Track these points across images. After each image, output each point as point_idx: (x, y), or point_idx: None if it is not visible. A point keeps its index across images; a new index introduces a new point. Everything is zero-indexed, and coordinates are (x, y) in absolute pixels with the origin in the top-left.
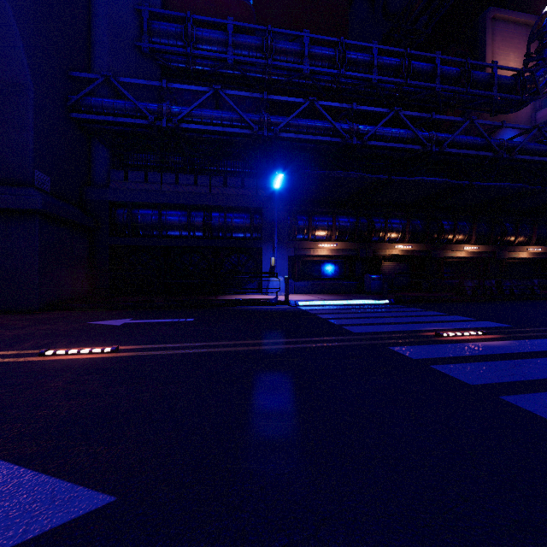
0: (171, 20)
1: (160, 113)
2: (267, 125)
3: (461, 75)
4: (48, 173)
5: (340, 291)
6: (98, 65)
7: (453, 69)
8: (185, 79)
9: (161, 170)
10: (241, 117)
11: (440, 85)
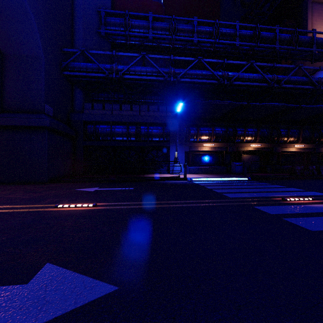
0: (116, 16)
1: (111, 69)
2: (173, 74)
3: (292, 39)
4: (51, 105)
5: (216, 172)
6: (77, 44)
7: (287, 35)
8: (125, 49)
9: (111, 102)
10: (158, 70)
11: (278, 46)
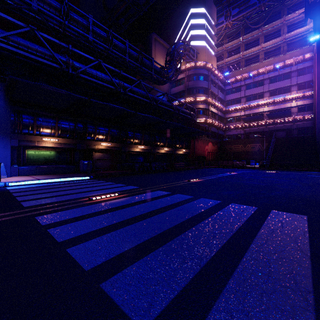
0: None
1: None
2: None
3: (138, 58)
4: None
5: (62, 172)
6: None
7: (135, 53)
8: None
9: None
10: None
11: (128, 59)
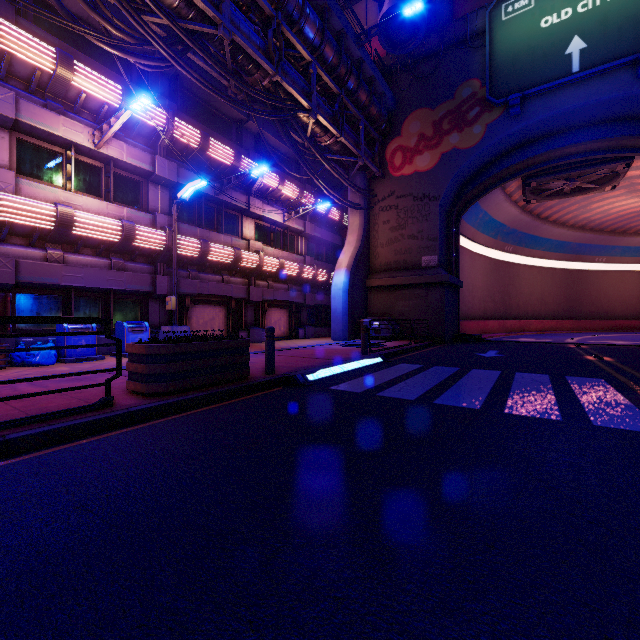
0: None
1: None
2: None
3: None
4: None
5: None
6: None
7: None
8: None
9: None
10: None
11: None
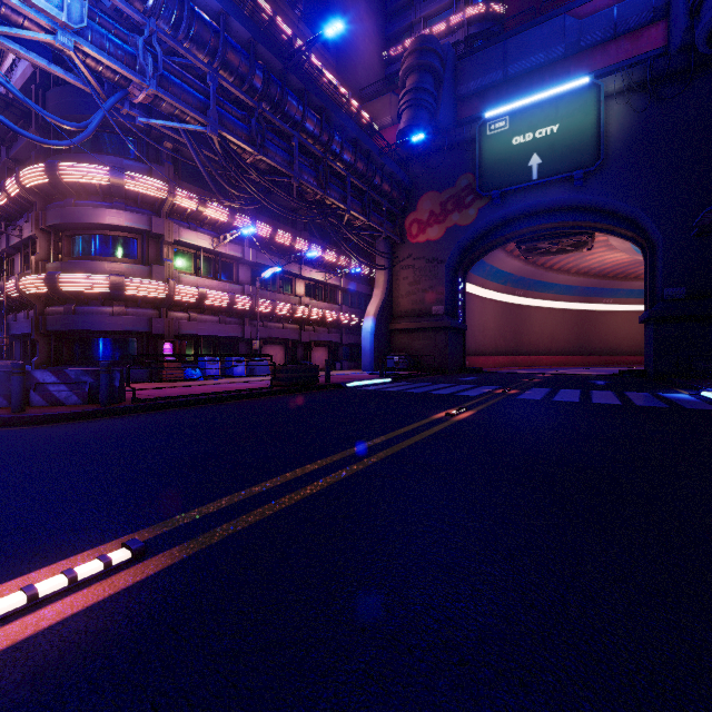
0: None
1: None
2: None
3: None
4: (682, 285)
5: None
6: None
7: None
8: None
9: None
10: None
11: None
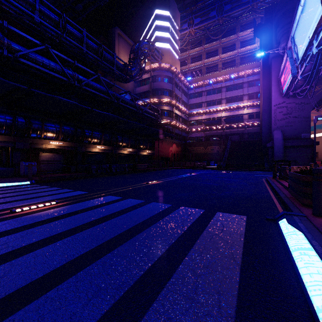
0: None
1: None
2: None
3: (98, 50)
4: None
5: None
6: None
7: (94, 44)
8: None
9: None
10: None
11: (86, 49)
